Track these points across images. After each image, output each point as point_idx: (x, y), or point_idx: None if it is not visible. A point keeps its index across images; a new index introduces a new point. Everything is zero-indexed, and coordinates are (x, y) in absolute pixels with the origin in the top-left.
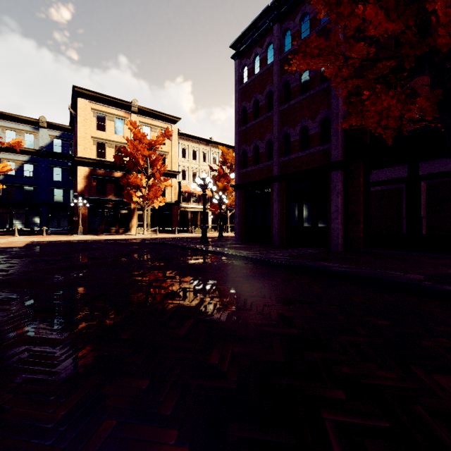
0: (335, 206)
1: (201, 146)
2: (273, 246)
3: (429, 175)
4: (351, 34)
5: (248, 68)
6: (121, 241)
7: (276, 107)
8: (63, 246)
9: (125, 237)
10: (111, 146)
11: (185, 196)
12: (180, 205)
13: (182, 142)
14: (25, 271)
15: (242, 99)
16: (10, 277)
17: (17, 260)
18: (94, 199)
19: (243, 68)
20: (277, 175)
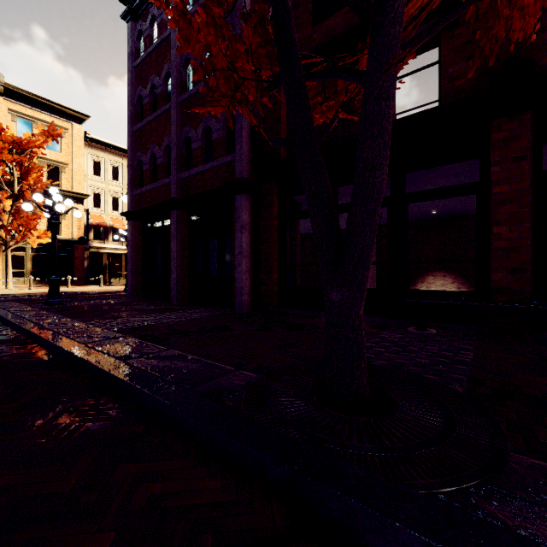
0: (239, 247)
1: (126, 162)
2: (161, 307)
3: (346, 205)
4: (265, 0)
5: (144, 36)
6: None
7: (174, 96)
8: None
9: None
10: None
11: (99, 231)
12: (88, 244)
13: (94, 152)
14: None
15: (138, 82)
16: None
17: None
18: None
19: (140, 37)
20: (173, 199)
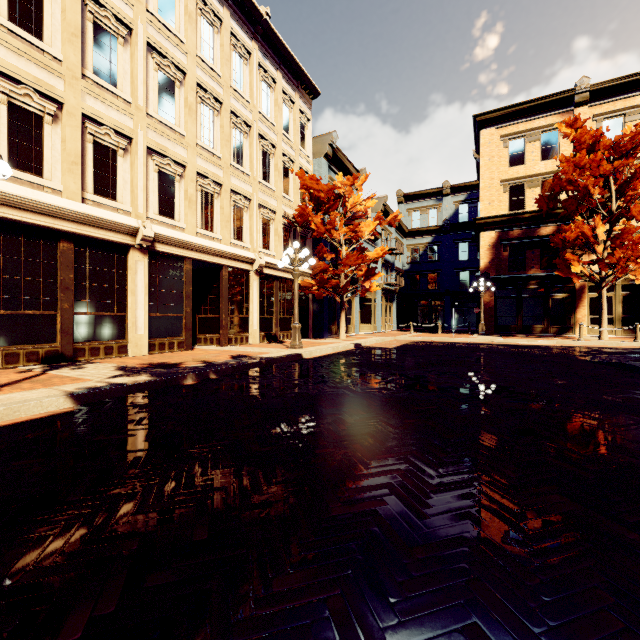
0: None
1: None
2: None
3: None
4: None
5: None
6: (535, 350)
7: None
8: (432, 352)
9: (552, 343)
10: (534, 185)
11: None
12: None
13: None
14: (304, 393)
15: None
16: (272, 401)
17: (343, 369)
18: (503, 278)
19: None
20: None
